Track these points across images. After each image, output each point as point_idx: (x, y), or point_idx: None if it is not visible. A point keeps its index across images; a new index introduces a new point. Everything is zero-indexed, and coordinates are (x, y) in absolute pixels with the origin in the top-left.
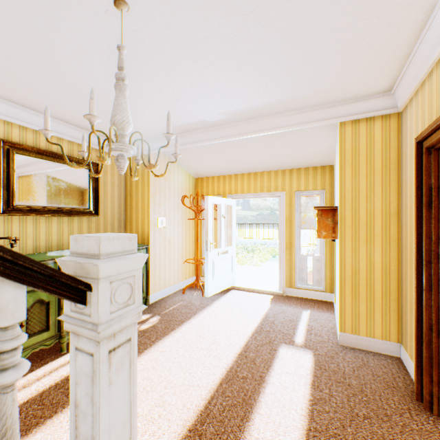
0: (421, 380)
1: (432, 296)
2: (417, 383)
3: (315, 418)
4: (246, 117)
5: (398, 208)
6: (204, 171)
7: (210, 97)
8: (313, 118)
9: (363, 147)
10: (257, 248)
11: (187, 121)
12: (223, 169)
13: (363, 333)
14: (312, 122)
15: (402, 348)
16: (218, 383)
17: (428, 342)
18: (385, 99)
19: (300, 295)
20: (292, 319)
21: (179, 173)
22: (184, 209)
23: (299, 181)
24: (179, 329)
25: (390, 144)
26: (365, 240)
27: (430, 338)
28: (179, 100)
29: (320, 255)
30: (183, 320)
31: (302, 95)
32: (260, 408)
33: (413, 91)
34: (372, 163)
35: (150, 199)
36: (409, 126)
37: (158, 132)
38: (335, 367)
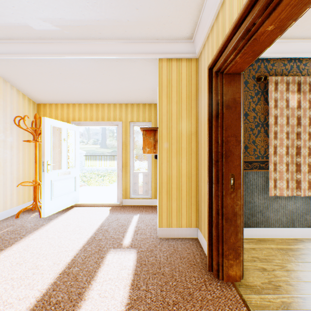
0: (212, 254)
1: (219, 187)
2: (209, 257)
3: None
4: (77, 34)
5: (196, 129)
6: (46, 96)
7: None
8: (138, 50)
9: (175, 81)
10: (108, 174)
11: (3, 19)
12: (66, 96)
13: (175, 225)
14: (138, 53)
15: (199, 231)
16: None
17: (217, 224)
18: (189, 45)
19: (133, 203)
20: (124, 224)
21: (13, 94)
22: (21, 132)
23: (133, 113)
24: None
25: (192, 80)
26: (176, 153)
27: (217, 220)
28: None
29: (148, 171)
30: (2, 248)
31: (127, 19)
32: None
33: (206, 35)
34: (180, 93)
35: None
36: (203, 65)
37: None
38: (154, 259)
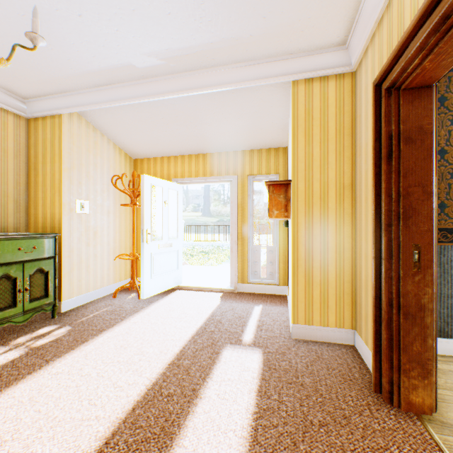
0: (379, 367)
1: (392, 265)
2: (376, 371)
3: (260, 438)
4: (185, 65)
5: (352, 179)
6: (144, 149)
7: (128, 16)
8: (263, 74)
9: (317, 110)
10: (214, 251)
11: (106, 62)
12: (167, 147)
13: (317, 323)
14: (262, 78)
15: (356, 334)
16: (130, 410)
17: (388, 321)
18: (339, 54)
19: (253, 290)
20: (242, 315)
21: (110, 149)
22: (118, 194)
23: (252, 164)
24: (93, 341)
25: (345, 107)
26: (319, 216)
27: (390, 316)
28: (84, 16)
29: (273, 245)
30: (104, 328)
31: (249, 34)
32: (184, 437)
33: (369, 35)
34: (326, 128)
35: (64, 173)
36: (364, 81)
37: (69, 79)
38: (287, 365)
